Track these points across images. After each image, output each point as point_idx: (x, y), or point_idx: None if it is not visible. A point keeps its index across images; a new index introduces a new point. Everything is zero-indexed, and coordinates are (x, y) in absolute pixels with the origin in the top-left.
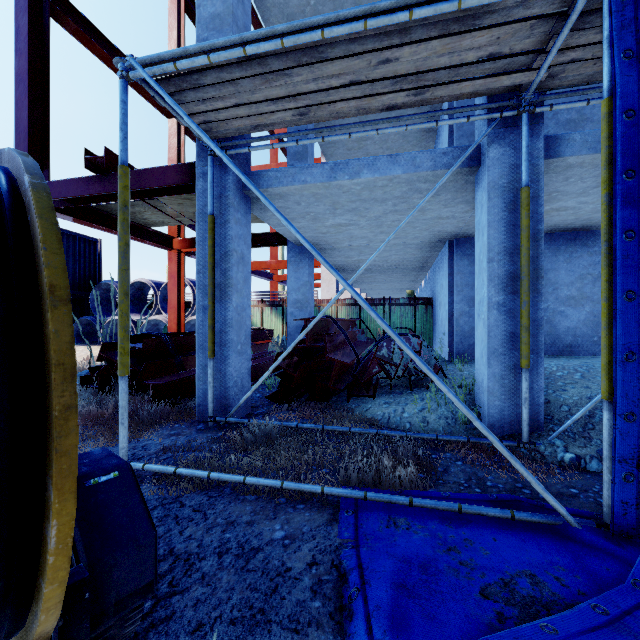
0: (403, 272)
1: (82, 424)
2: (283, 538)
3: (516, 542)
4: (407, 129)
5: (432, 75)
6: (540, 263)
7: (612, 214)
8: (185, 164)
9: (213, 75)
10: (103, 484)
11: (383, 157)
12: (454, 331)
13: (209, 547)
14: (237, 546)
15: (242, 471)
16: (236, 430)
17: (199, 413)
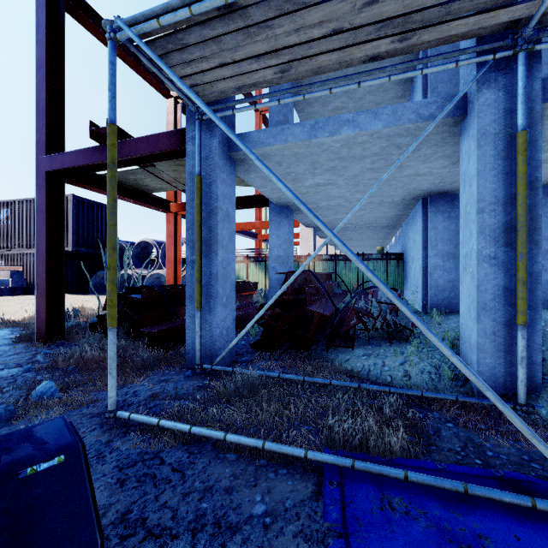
0: (375, 230)
1: (84, 368)
2: (263, 514)
3: (546, 544)
4: (390, 80)
5: (420, 15)
6: (538, 213)
7: None
8: (176, 130)
9: (196, 33)
10: (42, 474)
11: (363, 112)
12: (428, 284)
13: (183, 520)
14: (213, 521)
15: (224, 424)
16: (221, 378)
17: (188, 360)
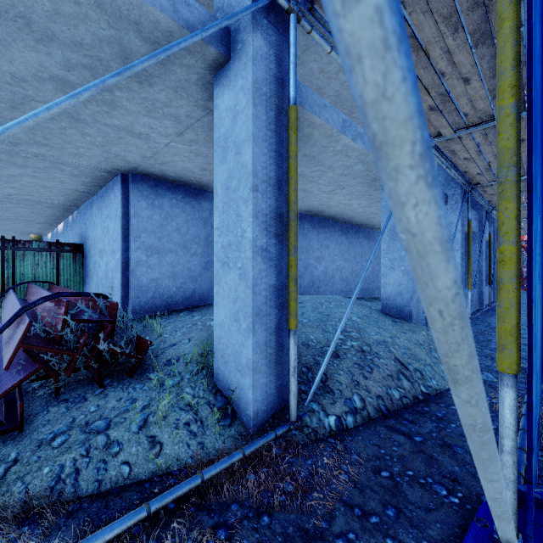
0: (35, 208)
1: None
2: None
3: None
4: None
5: None
6: None
7: (519, 131)
8: None
9: None
10: None
11: None
12: (129, 284)
13: None
14: None
15: None
16: None
17: None
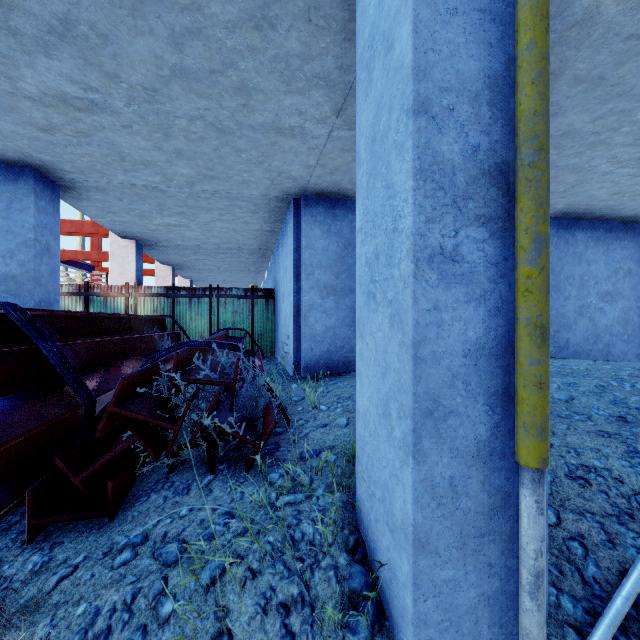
0: (240, 256)
1: None
2: None
3: None
4: None
5: None
6: None
7: None
8: None
9: None
10: None
11: None
12: (302, 333)
13: None
14: None
15: None
16: None
17: None
